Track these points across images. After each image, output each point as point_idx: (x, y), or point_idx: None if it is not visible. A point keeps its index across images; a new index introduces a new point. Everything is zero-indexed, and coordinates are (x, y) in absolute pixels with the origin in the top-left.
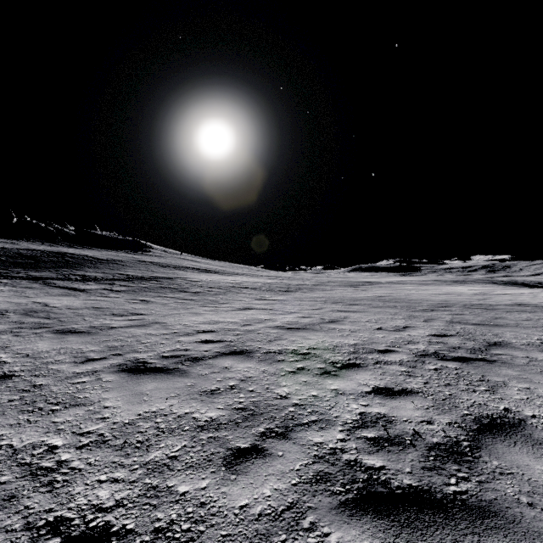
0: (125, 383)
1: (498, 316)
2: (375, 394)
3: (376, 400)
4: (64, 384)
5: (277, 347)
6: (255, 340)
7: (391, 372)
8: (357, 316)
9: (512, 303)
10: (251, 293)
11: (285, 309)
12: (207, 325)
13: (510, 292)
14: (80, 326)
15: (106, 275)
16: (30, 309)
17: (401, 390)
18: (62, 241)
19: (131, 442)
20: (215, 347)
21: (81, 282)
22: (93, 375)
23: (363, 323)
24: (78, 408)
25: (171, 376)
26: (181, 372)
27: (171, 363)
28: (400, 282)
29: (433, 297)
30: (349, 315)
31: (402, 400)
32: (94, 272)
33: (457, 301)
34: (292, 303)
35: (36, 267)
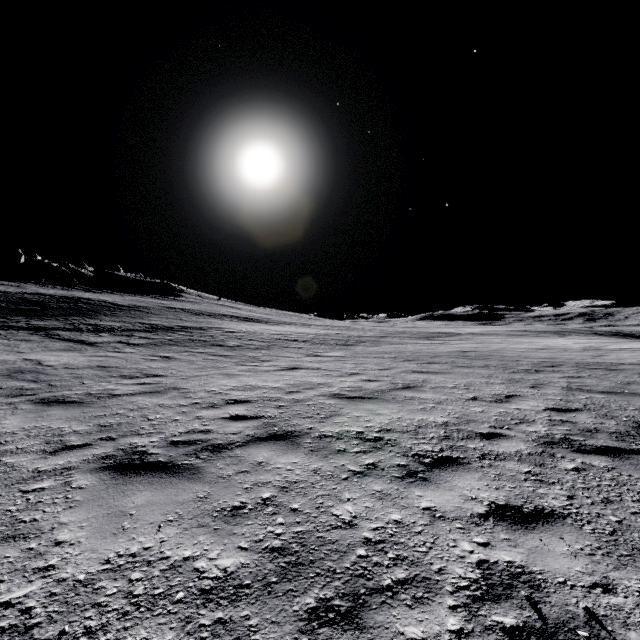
0: (104, 493)
1: (630, 381)
2: (495, 519)
3: (499, 534)
4: (11, 493)
5: (334, 427)
6: (304, 416)
7: (510, 475)
8: (440, 380)
9: (638, 361)
10: (301, 347)
11: (344, 369)
12: (241, 392)
13: (628, 346)
14: (73, 392)
15: (125, 324)
16: (16, 368)
17: (536, 512)
18: (78, 284)
19: (72, 632)
20: (248, 427)
21: (92, 334)
22: (61, 476)
23: (450, 390)
24: (12, 544)
25: (176, 478)
26: (193, 470)
27: (181, 455)
28: (483, 334)
29: (533, 353)
30: (428, 377)
31: (543, 532)
32: (111, 321)
33: (566, 359)
34: (352, 360)
35: (41, 315)
